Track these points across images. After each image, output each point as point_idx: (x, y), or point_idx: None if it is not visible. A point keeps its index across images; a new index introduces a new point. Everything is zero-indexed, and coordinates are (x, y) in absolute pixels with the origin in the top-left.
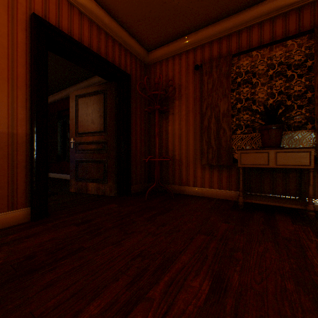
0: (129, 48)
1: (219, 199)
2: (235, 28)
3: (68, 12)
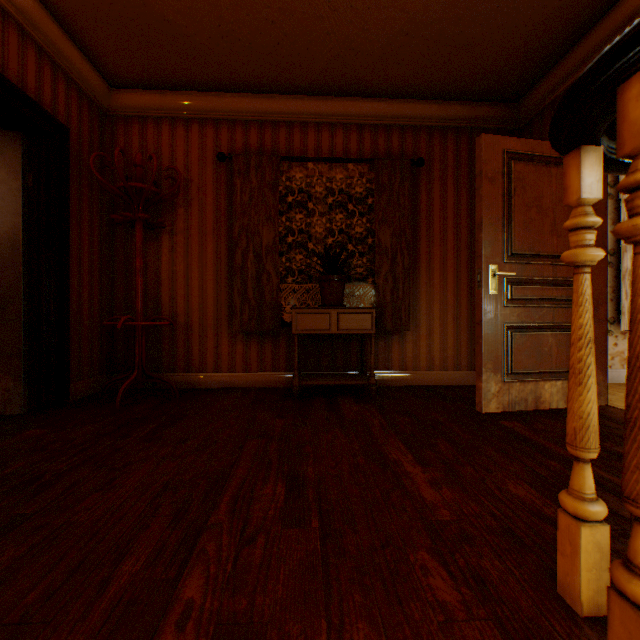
0: (65, 66)
1: (261, 388)
2: (286, 117)
3: None
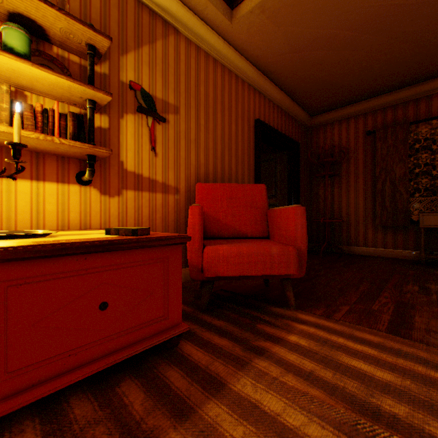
0: (297, 119)
1: (394, 258)
2: (412, 97)
3: (267, 107)
